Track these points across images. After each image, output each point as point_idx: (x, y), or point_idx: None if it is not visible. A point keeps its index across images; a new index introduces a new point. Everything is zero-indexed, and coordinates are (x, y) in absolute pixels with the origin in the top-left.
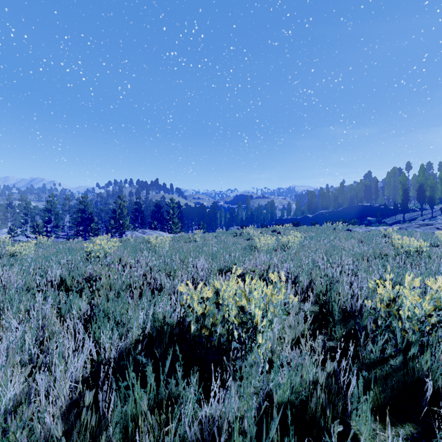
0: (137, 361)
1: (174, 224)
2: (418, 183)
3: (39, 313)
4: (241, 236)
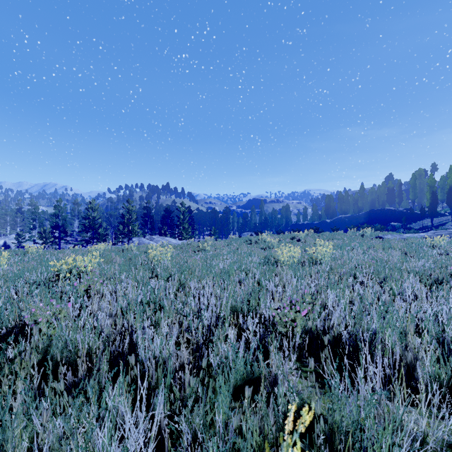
0: None
1: (184, 230)
2: (448, 185)
3: None
4: (256, 244)
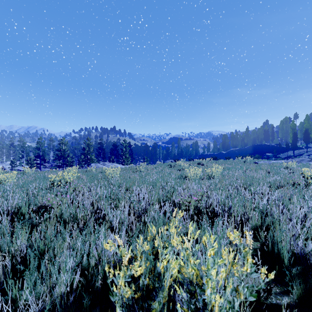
0: None
1: (126, 158)
2: (304, 128)
3: None
4: (174, 167)
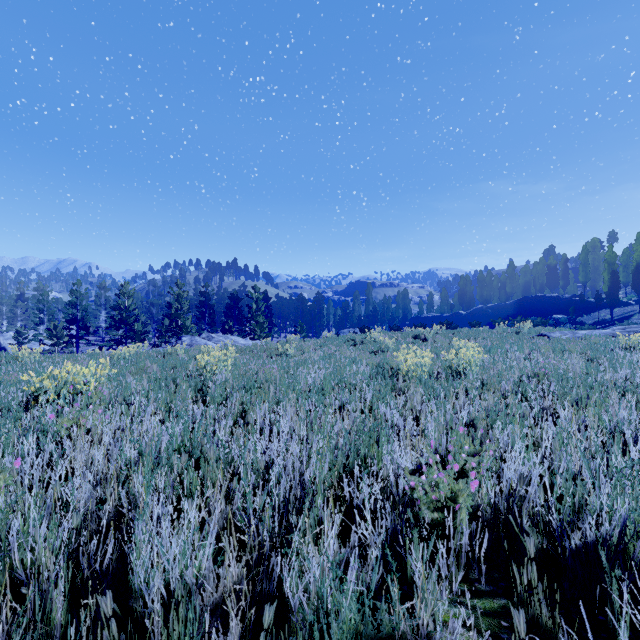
0: None
1: (258, 325)
2: (635, 261)
3: None
4: (363, 346)
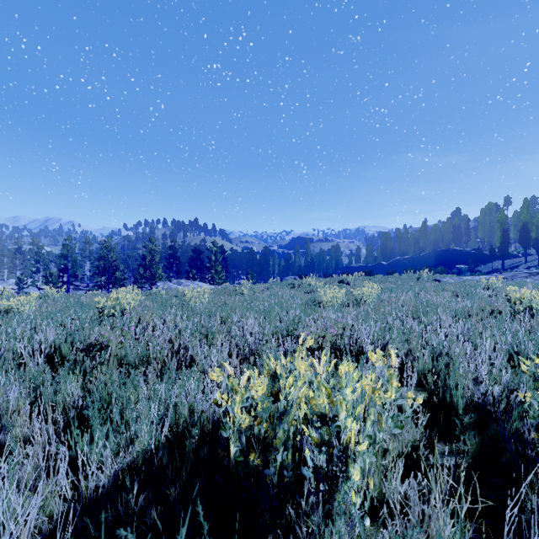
0: (133, 512)
1: (216, 273)
2: (521, 222)
3: (2, 403)
4: (300, 288)
